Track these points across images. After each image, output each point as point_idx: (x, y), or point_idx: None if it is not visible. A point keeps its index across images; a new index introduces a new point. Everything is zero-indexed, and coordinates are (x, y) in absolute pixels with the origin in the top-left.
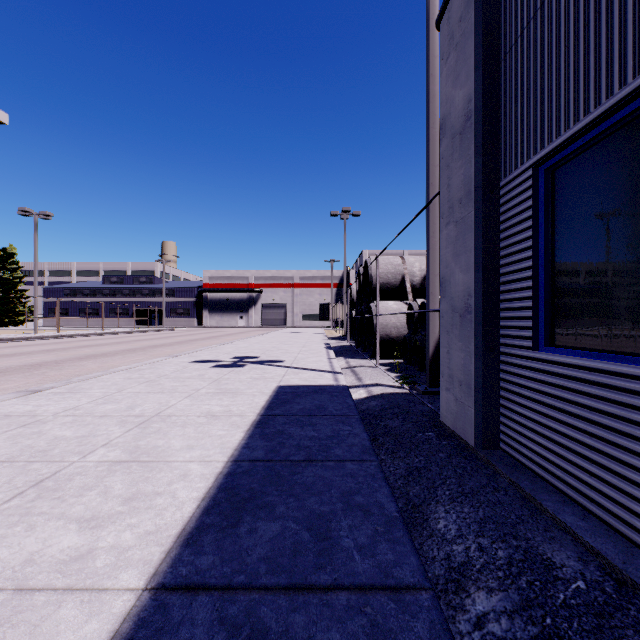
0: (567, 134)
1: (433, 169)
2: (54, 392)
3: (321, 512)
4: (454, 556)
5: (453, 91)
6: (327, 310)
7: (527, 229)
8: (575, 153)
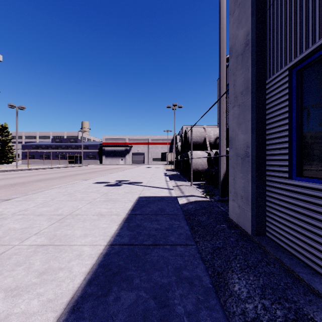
0: (314, 46)
1: (223, 79)
2: (16, 200)
3: (162, 283)
4: (247, 312)
5: (237, 31)
6: (165, 156)
7: (285, 107)
8: (318, 58)
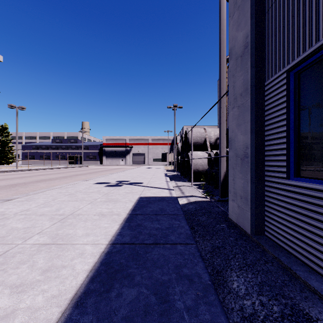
0: (310, 50)
1: (223, 80)
2: (18, 200)
3: (162, 280)
4: (245, 308)
5: (236, 33)
6: (165, 156)
7: (283, 108)
8: (315, 61)
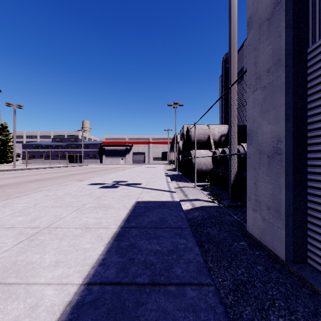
0: None
1: (233, 65)
2: None
3: None
4: None
5: None
6: (166, 155)
7: None
8: None
